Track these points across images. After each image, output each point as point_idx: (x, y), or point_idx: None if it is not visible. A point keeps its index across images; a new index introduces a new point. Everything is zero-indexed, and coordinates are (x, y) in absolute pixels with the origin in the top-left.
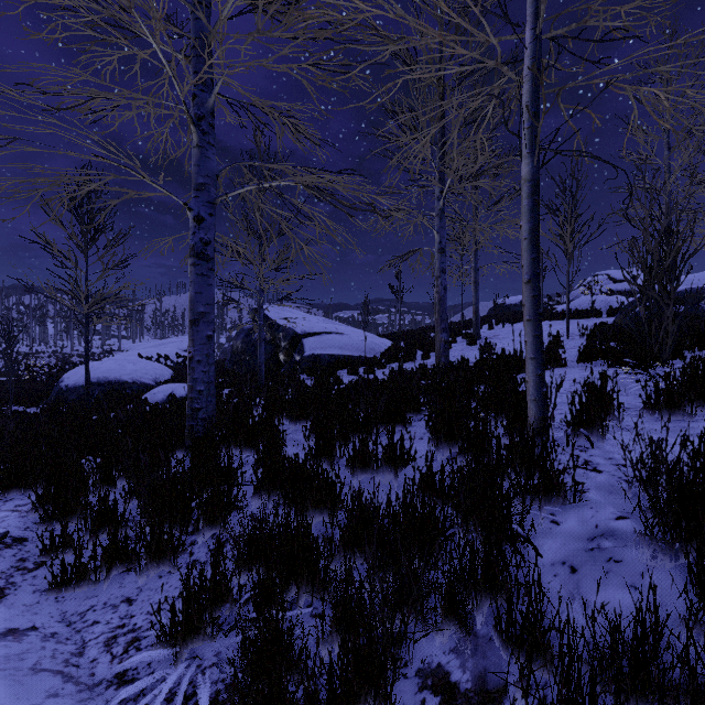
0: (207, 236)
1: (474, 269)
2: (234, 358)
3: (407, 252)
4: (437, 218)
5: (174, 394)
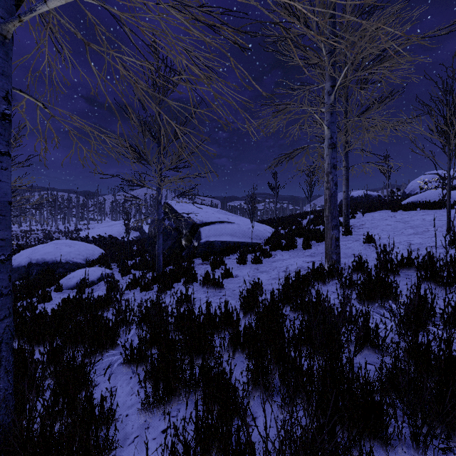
0: None
1: (345, 168)
2: (149, 241)
3: (294, 150)
4: (328, 113)
5: (80, 283)
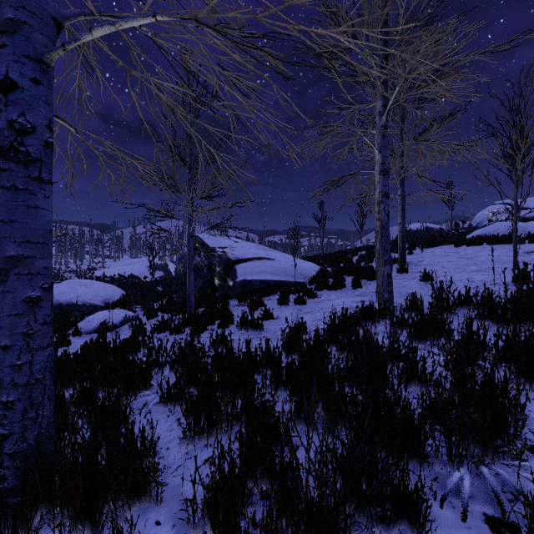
0: (25, 118)
1: (400, 197)
2: (176, 280)
3: (342, 176)
4: (379, 136)
5: (102, 325)
